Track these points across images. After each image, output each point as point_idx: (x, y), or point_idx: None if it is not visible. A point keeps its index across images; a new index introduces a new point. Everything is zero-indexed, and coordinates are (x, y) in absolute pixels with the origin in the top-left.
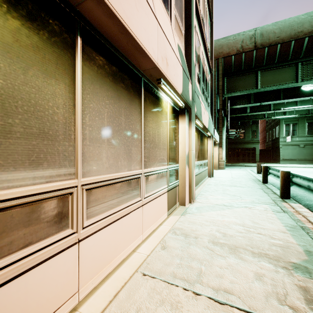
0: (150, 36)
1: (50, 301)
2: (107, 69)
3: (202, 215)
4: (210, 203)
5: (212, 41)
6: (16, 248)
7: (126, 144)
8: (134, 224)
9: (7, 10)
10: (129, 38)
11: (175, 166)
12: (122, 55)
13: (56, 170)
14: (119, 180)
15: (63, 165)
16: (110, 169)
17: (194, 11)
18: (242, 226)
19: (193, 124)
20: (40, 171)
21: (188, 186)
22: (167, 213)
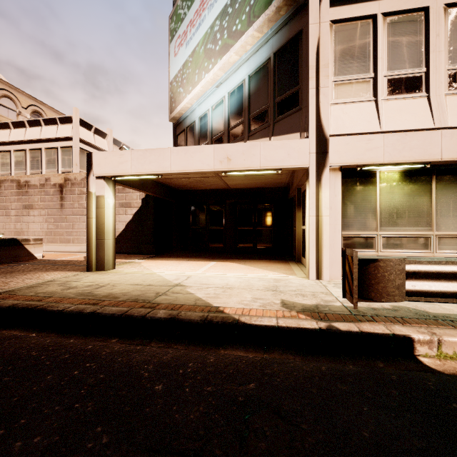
0: None
1: None
2: (452, 179)
3: None
4: None
5: None
6: (411, 249)
7: None
8: None
9: (409, 184)
10: None
11: None
12: None
13: (423, 228)
14: None
15: (426, 226)
16: (455, 229)
17: None
18: None
19: None
20: (418, 228)
21: None
22: None
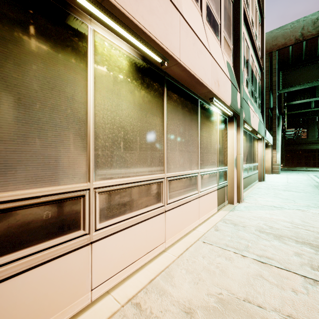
0: (207, 70)
1: (154, 241)
2: (178, 101)
3: (250, 213)
4: (258, 204)
5: (264, 38)
6: (143, 206)
7: (189, 150)
8: (193, 210)
9: (141, 87)
10: (193, 78)
11: (224, 168)
12: (186, 88)
13: (156, 168)
14: (184, 176)
15: (159, 165)
16: (180, 168)
17: (242, 23)
18: (290, 223)
19: (242, 130)
20: (150, 168)
21: (236, 187)
22: (217, 208)
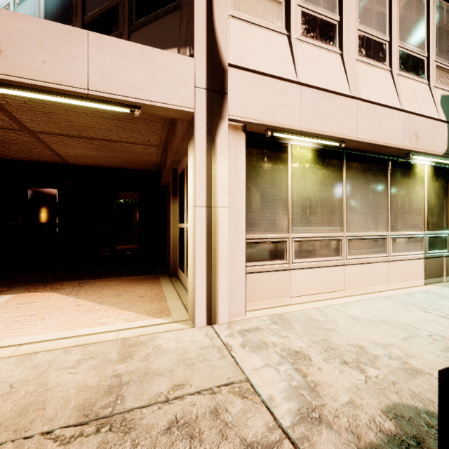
0: (395, 131)
1: (333, 285)
2: (359, 167)
3: None
4: None
5: None
6: (324, 256)
7: (373, 212)
8: (380, 273)
9: (321, 168)
10: (375, 145)
11: (440, 233)
12: (370, 152)
13: (335, 228)
14: (367, 237)
15: (338, 225)
16: (361, 229)
17: None
18: None
19: None
20: (330, 228)
21: None
22: (423, 280)
